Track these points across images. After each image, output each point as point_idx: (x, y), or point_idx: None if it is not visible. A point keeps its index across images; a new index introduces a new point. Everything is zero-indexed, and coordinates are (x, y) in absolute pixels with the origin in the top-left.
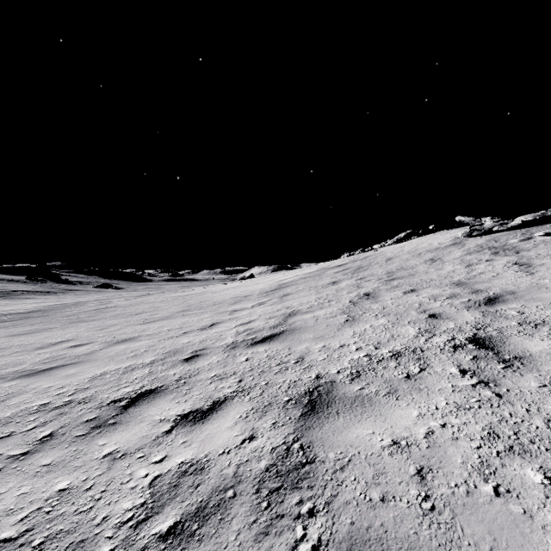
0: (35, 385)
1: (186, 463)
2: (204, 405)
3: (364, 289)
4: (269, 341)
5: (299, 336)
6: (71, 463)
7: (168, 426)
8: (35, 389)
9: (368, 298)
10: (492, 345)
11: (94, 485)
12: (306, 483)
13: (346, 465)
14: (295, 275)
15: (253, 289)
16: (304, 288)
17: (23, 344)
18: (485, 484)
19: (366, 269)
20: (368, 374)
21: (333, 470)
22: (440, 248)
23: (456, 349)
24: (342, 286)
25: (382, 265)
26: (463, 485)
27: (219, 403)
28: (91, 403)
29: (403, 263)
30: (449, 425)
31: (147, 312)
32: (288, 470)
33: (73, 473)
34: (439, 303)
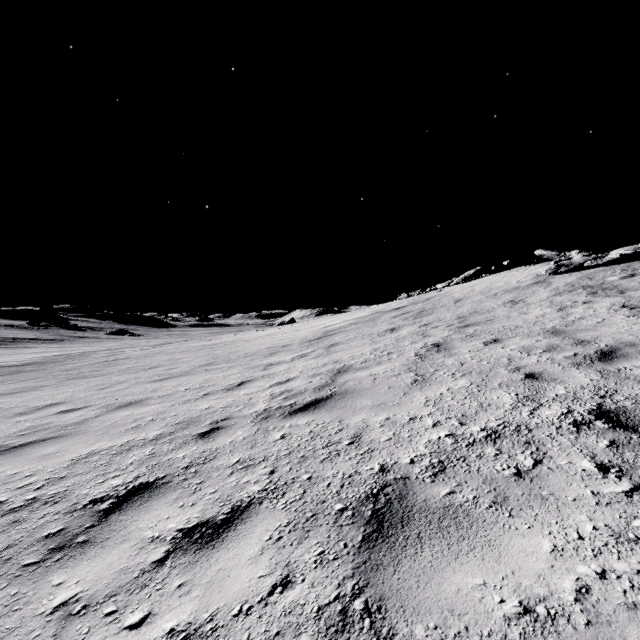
0: None
1: (178, 633)
2: (218, 514)
3: (432, 338)
4: (313, 409)
5: (352, 402)
6: (1, 622)
7: (161, 551)
8: None
9: (438, 350)
10: (631, 423)
11: None
12: None
13: None
14: (344, 319)
15: (293, 337)
16: (355, 337)
17: (2, 408)
18: None
19: (430, 313)
20: (456, 468)
21: None
22: (520, 287)
23: (580, 429)
24: (403, 334)
25: (450, 308)
26: None
27: (240, 510)
28: (61, 504)
29: (476, 305)
30: (613, 575)
31: (164, 365)
32: None
33: None
34: (535, 358)
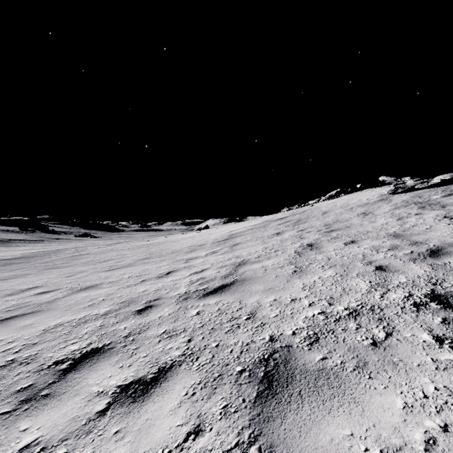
0: None
1: None
2: (148, 373)
3: (307, 240)
4: (221, 292)
5: (249, 287)
6: None
7: (104, 403)
8: None
9: (311, 248)
10: None
11: None
12: None
13: None
14: (243, 226)
15: (207, 239)
16: (251, 239)
17: None
18: None
19: (305, 222)
20: (327, 338)
21: None
22: (369, 203)
23: (419, 309)
24: (285, 236)
25: (319, 218)
26: None
27: (164, 370)
28: (32, 364)
29: (338, 216)
30: None
31: (114, 259)
32: None
33: None
34: (382, 255)
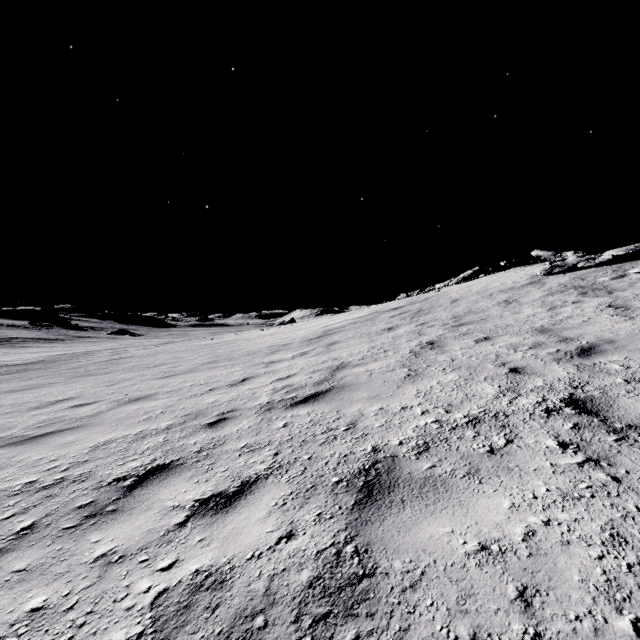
0: (23, 456)
1: (202, 572)
2: (230, 487)
3: (427, 337)
4: (313, 401)
5: (349, 395)
6: (52, 569)
7: (182, 516)
8: (22, 462)
9: (432, 347)
10: (595, 409)
11: (77, 604)
12: (365, 608)
13: (418, 580)
14: (343, 319)
15: (294, 336)
16: (354, 336)
17: (16, 403)
18: (620, 616)
19: (427, 313)
20: (439, 447)
21: (401, 588)
22: (515, 288)
23: (550, 415)
24: (399, 333)
25: (447, 308)
26: (587, 617)
27: (248, 484)
28: (88, 482)
29: (471, 305)
30: (555, 522)
31: (168, 363)
32: (339, 586)
33: (53, 583)
34: (521, 354)
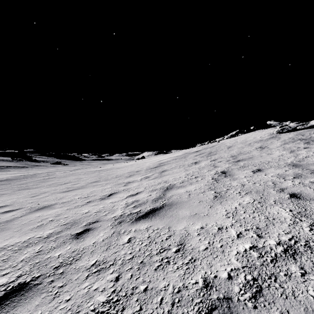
0: None
1: None
2: None
3: (220, 168)
4: (151, 216)
5: (176, 212)
6: None
7: None
8: None
9: (225, 175)
10: None
11: None
12: None
13: None
14: (169, 157)
15: (142, 166)
16: (175, 166)
17: None
18: None
19: (215, 154)
20: (272, 289)
21: None
22: (263, 140)
23: None
24: (202, 165)
25: (226, 151)
26: None
27: None
28: None
29: (240, 149)
30: None
31: (72, 182)
32: None
33: None
34: (290, 182)
